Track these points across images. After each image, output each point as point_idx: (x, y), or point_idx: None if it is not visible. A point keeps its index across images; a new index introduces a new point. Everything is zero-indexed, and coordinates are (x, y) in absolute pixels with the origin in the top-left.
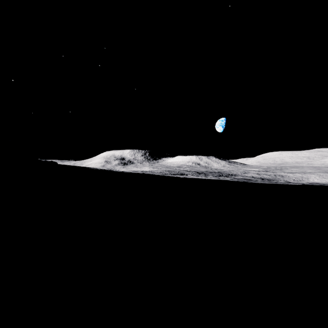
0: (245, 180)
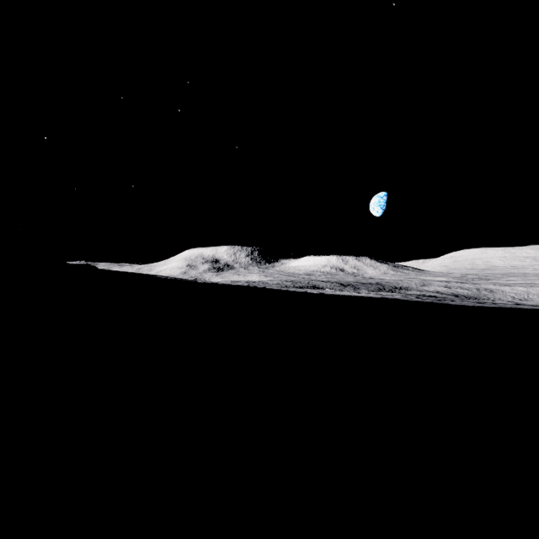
0: (432, 299)
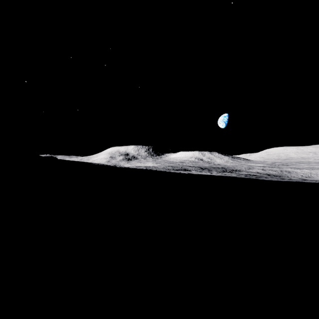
0: (254, 177)
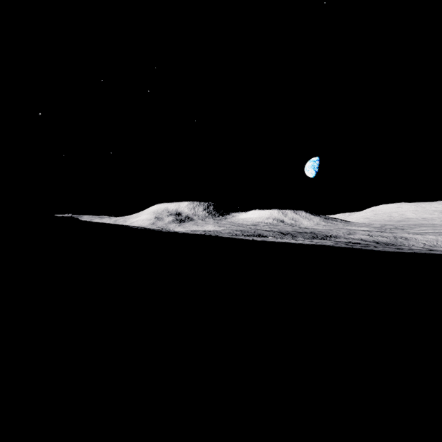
0: (358, 246)
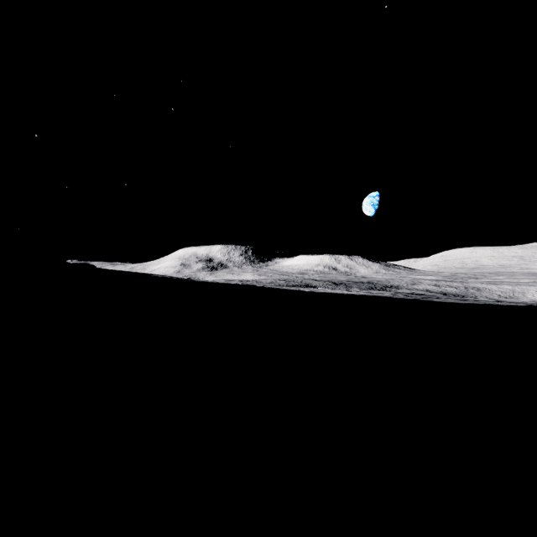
0: (418, 297)
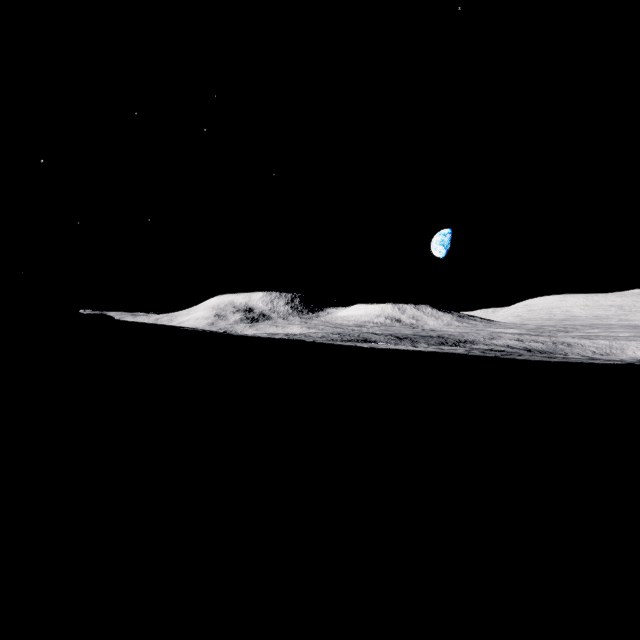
0: (497, 354)
